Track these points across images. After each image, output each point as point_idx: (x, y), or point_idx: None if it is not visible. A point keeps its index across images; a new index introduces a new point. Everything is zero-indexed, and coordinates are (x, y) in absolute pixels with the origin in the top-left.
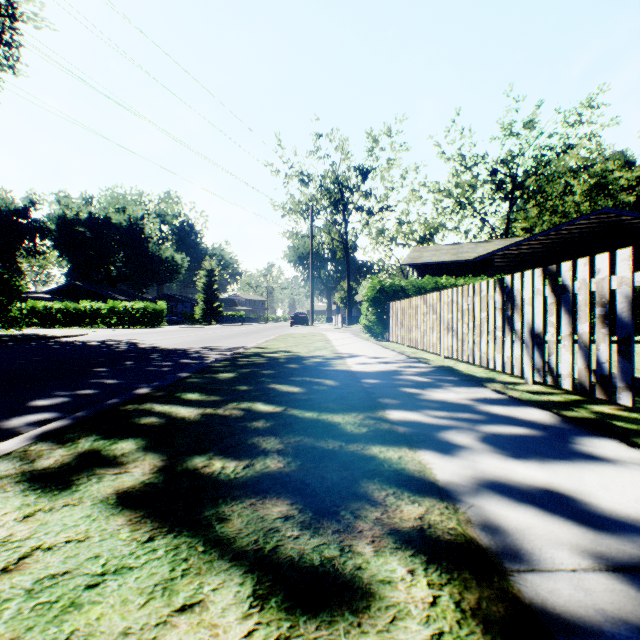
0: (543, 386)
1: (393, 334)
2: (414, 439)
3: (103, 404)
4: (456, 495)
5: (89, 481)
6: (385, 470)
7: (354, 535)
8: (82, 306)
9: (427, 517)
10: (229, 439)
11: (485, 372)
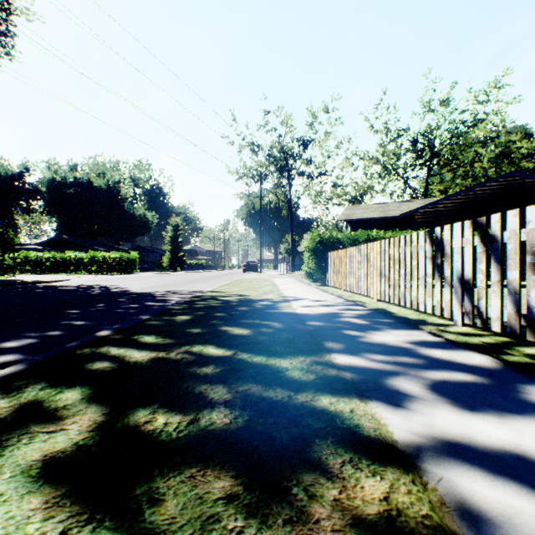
0: (471, 328)
1: (331, 279)
2: (363, 387)
3: (62, 347)
4: (420, 463)
5: (18, 442)
6: (338, 428)
7: (310, 528)
8: (67, 256)
9: (393, 498)
10: (177, 387)
11: (416, 314)
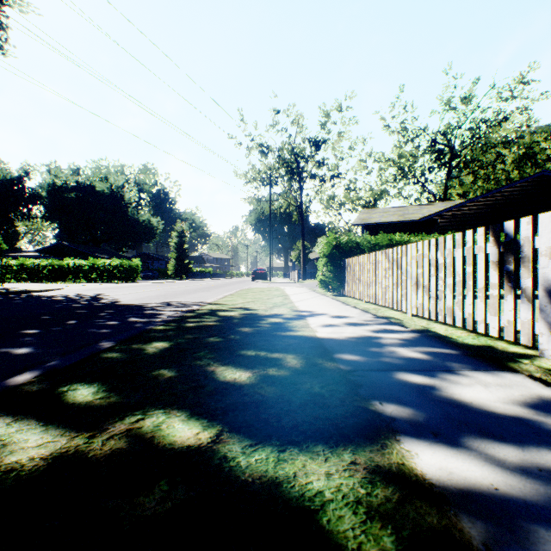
0: None
1: (350, 289)
2: None
3: None
4: None
5: None
6: None
7: None
8: (66, 263)
9: None
10: None
11: (473, 337)
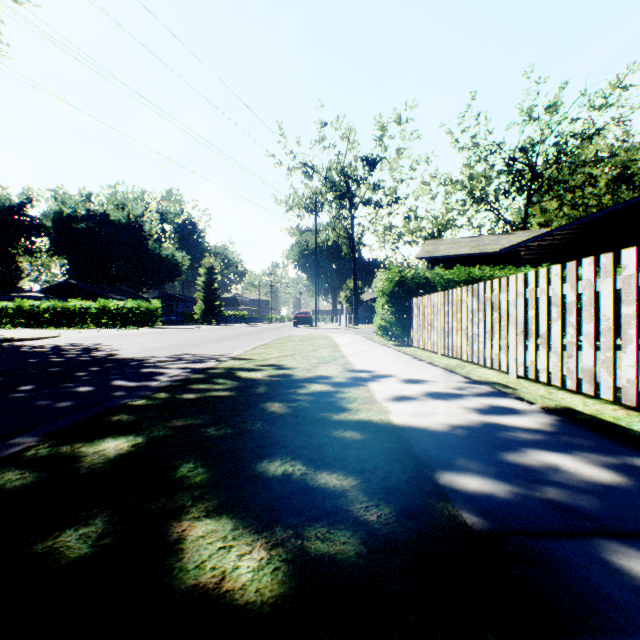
0: None
1: (418, 338)
2: None
3: None
4: None
5: None
6: None
7: None
8: (71, 305)
9: None
10: None
11: (639, 418)
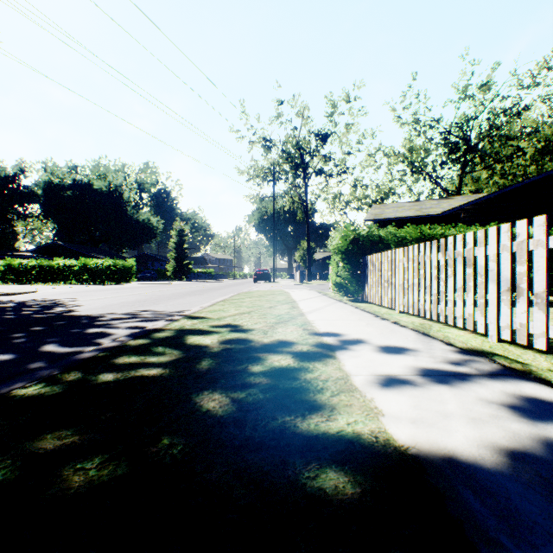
0: None
1: (374, 294)
2: None
3: None
4: None
5: None
6: None
7: None
8: (55, 263)
9: None
10: None
11: None
